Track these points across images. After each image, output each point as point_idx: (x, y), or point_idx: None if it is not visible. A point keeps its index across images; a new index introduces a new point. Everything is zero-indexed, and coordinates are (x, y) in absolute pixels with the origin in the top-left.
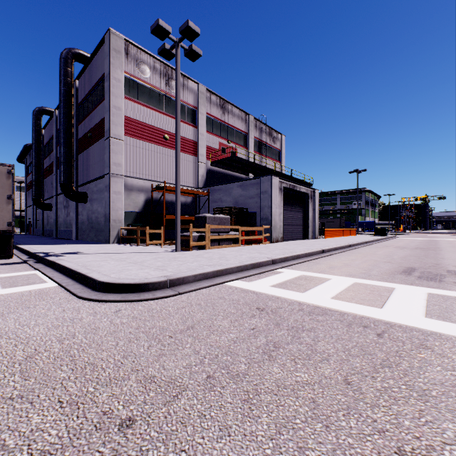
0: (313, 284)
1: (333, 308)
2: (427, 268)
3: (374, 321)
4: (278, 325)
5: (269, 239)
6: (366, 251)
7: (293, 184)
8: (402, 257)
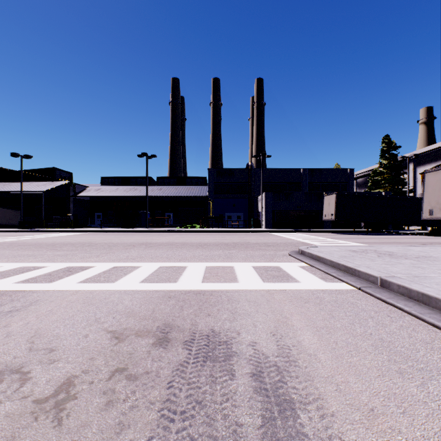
0: None
1: None
2: None
3: None
4: None
5: None
6: None
7: None
8: None
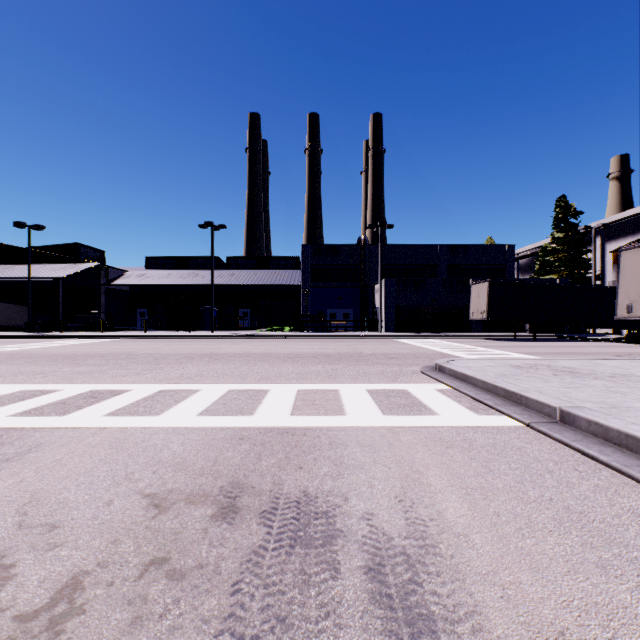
0: None
1: None
2: None
3: None
4: None
5: None
6: None
7: None
8: None
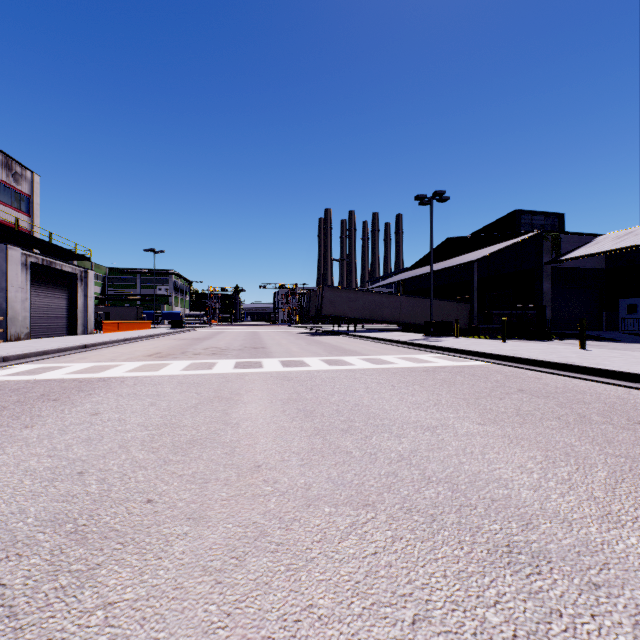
0: (52, 370)
1: (59, 378)
2: (172, 351)
3: (85, 378)
4: (1, 390)
5: (4, 336)
6: (140, 344)
7: (49, 259)
8: (167, 346)
